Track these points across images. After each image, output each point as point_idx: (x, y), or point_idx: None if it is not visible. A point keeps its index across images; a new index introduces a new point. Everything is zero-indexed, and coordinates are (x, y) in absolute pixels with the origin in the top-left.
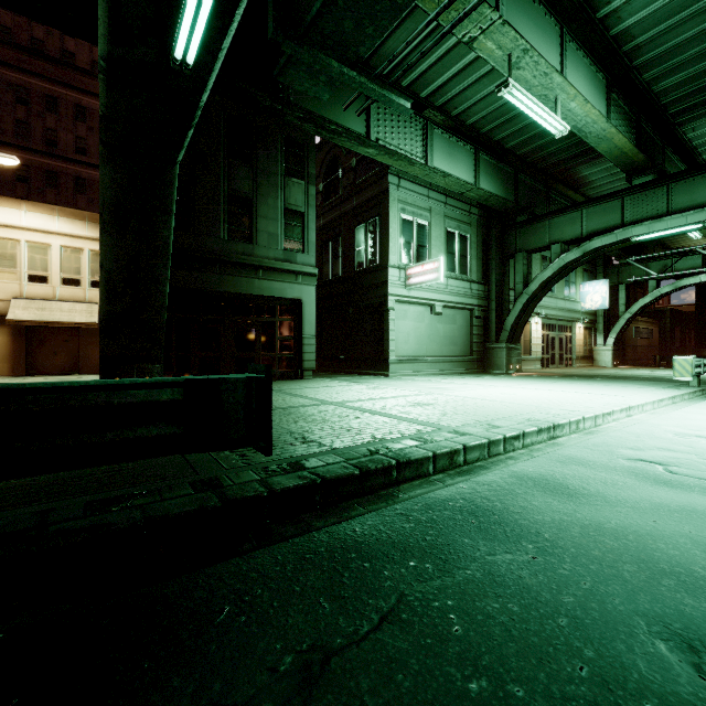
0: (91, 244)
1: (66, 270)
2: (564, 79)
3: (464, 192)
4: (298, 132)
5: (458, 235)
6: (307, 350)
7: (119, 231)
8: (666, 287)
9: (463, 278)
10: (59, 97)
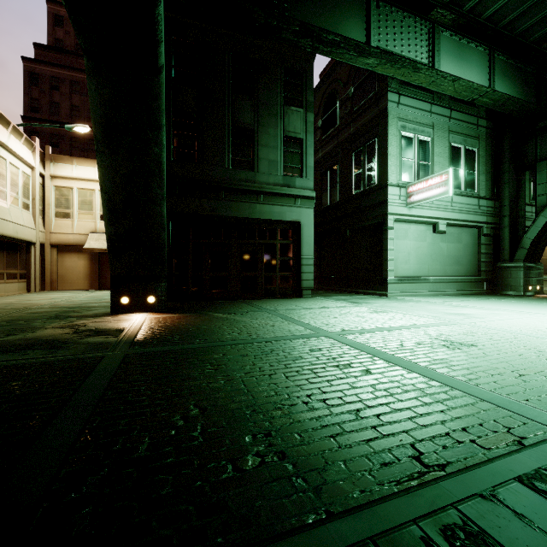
0: None
1: None
2: None
3: (476, 98)
4: (296, 63)
5: (464, 150)
6: (305, 270)
7: (113, 150)
8: None
9: (470, 194)
10: None
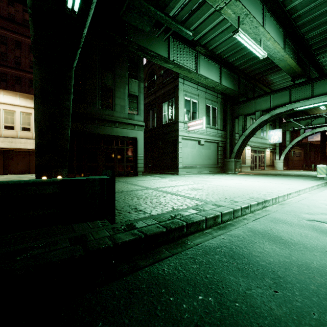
0: None
1: (23, 123)
2: (264, 30)
3: (215, 86)
4: (135, 57)
5: (211, 107)
6: (139, 162)
7: (44, 102)
8: (308, 132)
9: (214, 128)
10: (21, 41)
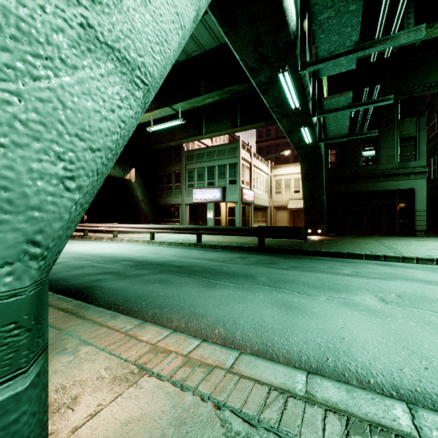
0: None
1: None
2: None
3: None
4: None
5: None
6: (418, 219)
7: (306, 181)
8: None
9: None
10: None
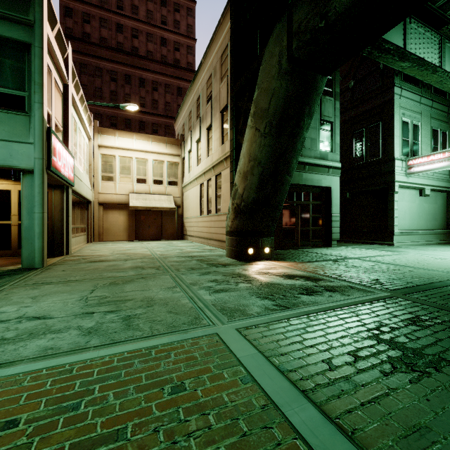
0: (168, 157)
1: (155, 175)
2: None
3: None
4: None
5: (439, 132)
6: (334, 225)
7: (278, 134)
8: None
9: None
10: (131, 75)
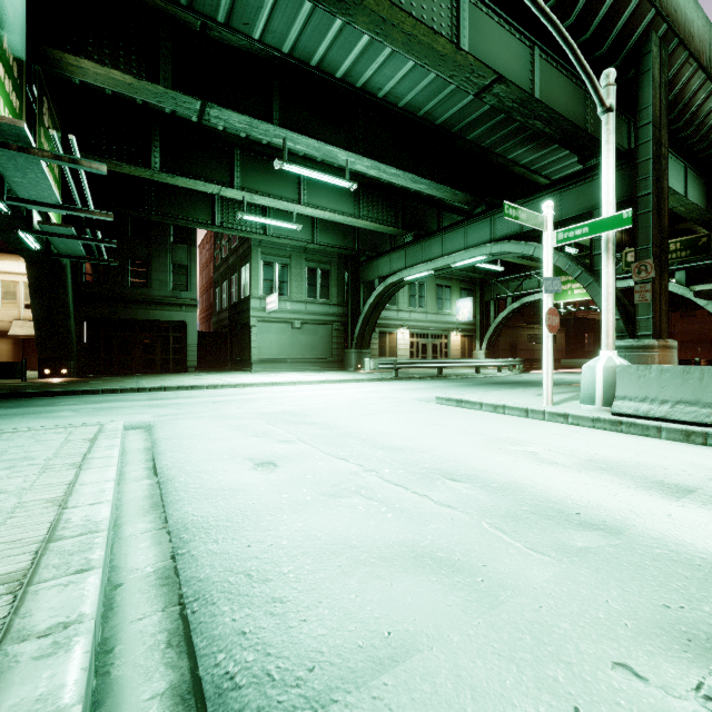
0: None
1: None
2: (288, 203)
3: (305, 246)
4: None
5: (318, 271)
6: (190, 354)
7: (40, 297)
8: (516, 303)
9: (322, 302)
10: None
